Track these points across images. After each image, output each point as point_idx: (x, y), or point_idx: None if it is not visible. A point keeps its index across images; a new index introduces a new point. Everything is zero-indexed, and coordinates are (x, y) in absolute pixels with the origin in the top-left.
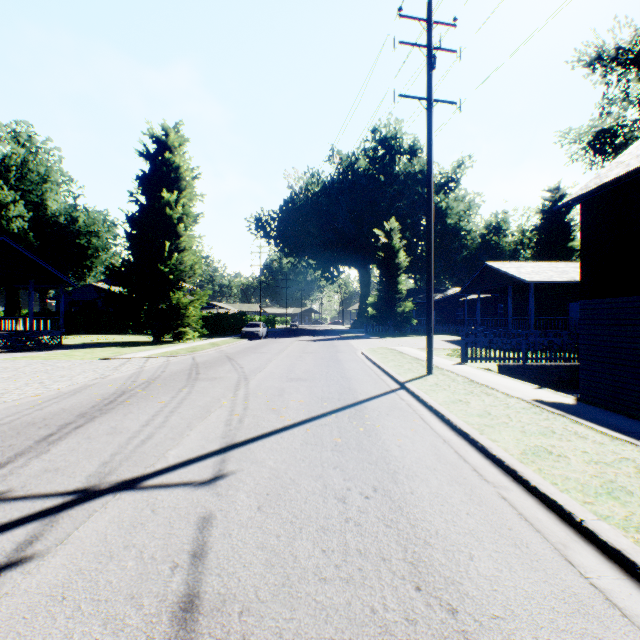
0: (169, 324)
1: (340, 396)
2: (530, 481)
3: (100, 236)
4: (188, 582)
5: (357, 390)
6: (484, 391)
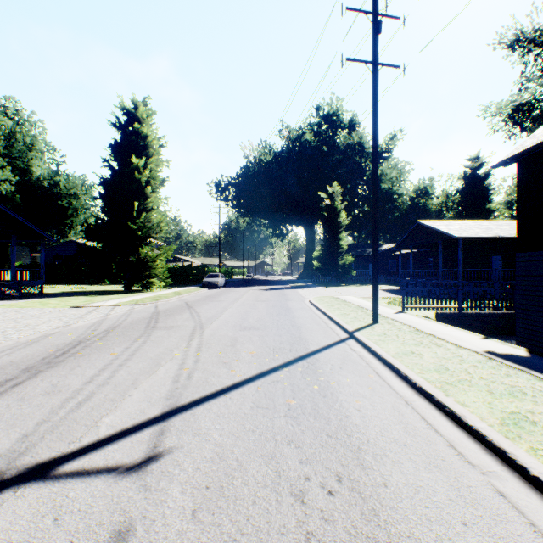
0: (138, 275)
1: (291, 346)
2: (529, 469)
3: (79, 198)
4: None
5: (308, 340)
6: (433, 341)
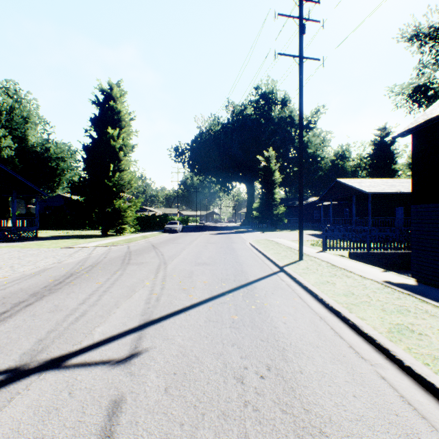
0: (113, 222)
1: (235, 277)
2: (404, 361)
3: (65, 160)
4: None
5: (248, 272)
6: (344, 274)
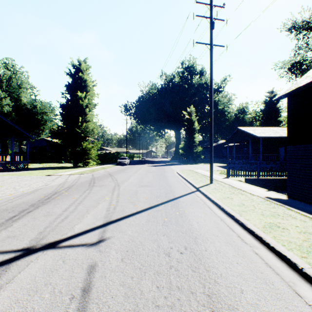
0: (81, 158)
1: (166, 195)
2: (270, 244)
3: (47, 114)
4: (79, 308)
5: (175, 191)
6: (240, 192)
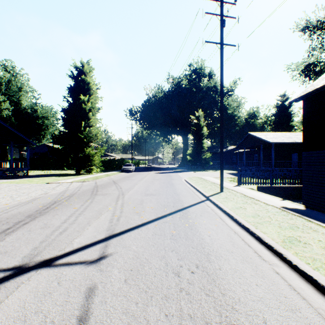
0: (84, 164)
1: (174, 204)
2: (292, 261)
3: (49, 119)
4: None
5: (183, 201)
6: (253, 201)
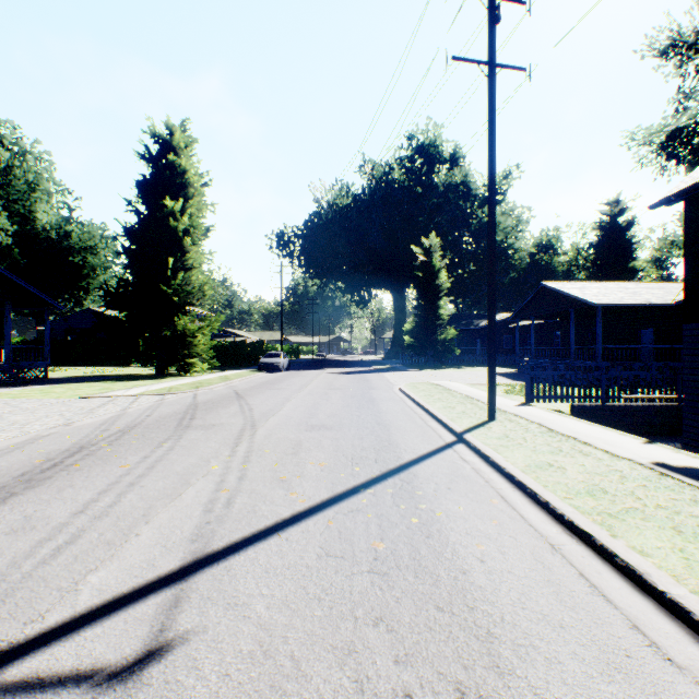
0: (174, 354)
1: (377, 455)
2: None
3: (97, 253)
4: None
5: (400, 444)
6: (576, 448)
